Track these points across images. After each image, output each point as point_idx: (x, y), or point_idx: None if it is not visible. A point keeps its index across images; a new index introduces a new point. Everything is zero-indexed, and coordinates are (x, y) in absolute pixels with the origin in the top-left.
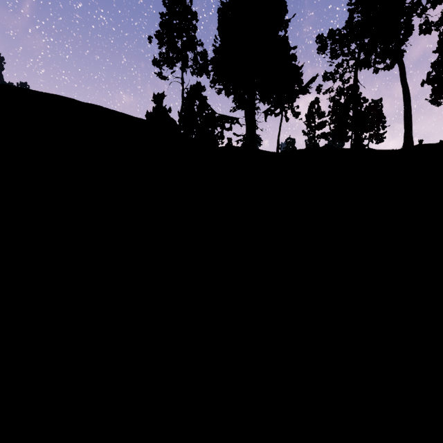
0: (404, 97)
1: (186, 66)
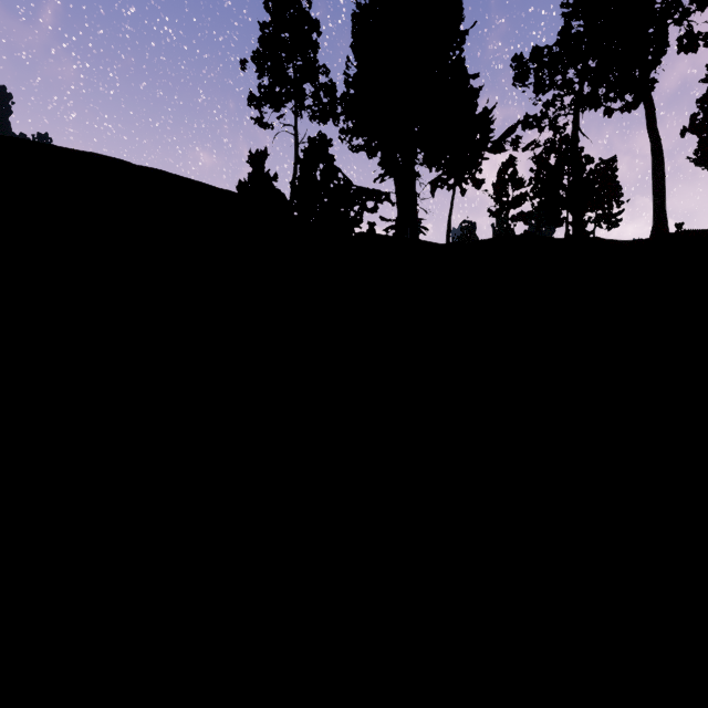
0: (653, 156)
1: (302, 106)
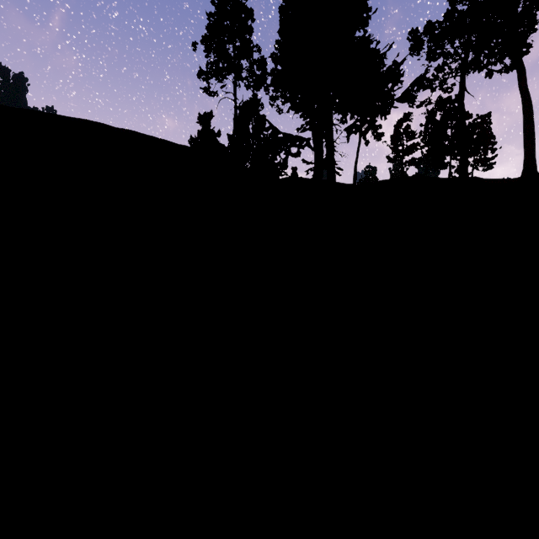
0: (524, 110)
1: (239, 77)
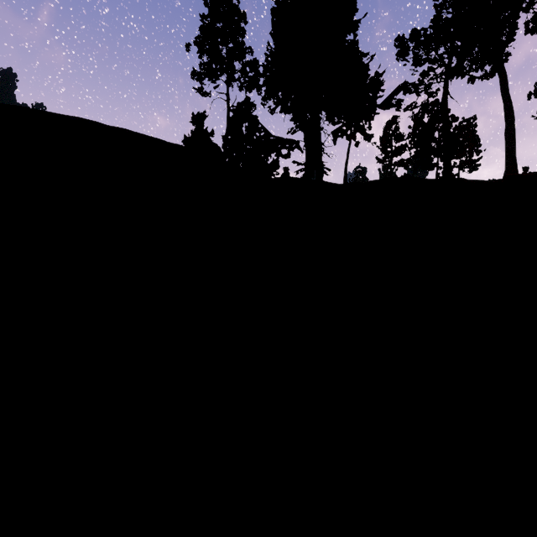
0: (506, 114)
1: (232, 79)
